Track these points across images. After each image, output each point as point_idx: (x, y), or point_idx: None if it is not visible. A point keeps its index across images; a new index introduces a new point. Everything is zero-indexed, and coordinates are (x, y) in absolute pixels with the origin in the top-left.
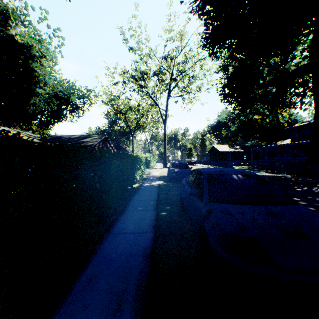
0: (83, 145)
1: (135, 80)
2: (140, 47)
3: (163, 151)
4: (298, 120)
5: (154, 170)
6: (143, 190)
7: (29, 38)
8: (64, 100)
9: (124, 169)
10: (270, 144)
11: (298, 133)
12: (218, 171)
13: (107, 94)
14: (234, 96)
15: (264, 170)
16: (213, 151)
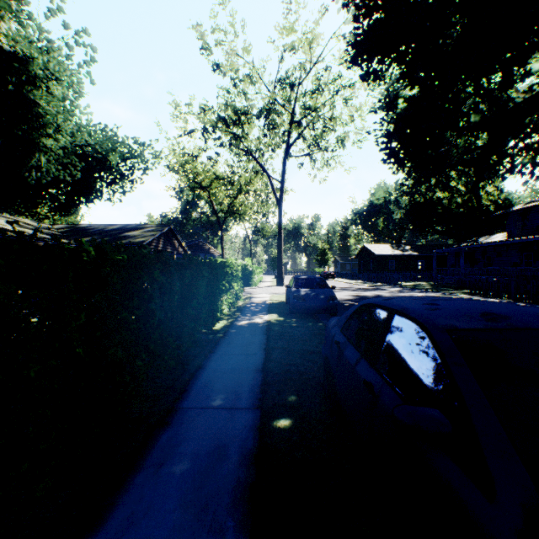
0: (126, 244)
1: (226, 124)
2: (234, 62)
3: (276, 255)
4: (513, 200)
5: (260, 289)
6: (235, 337)
7: (26, 44)
8: (96, 162)
9: (190, 292)
10: (466, 242)
11: (522, 222)
12: (477, 314)
13: (177, 155)
14: (408, 153)
15: (460, 289)
16: (363, 255)
